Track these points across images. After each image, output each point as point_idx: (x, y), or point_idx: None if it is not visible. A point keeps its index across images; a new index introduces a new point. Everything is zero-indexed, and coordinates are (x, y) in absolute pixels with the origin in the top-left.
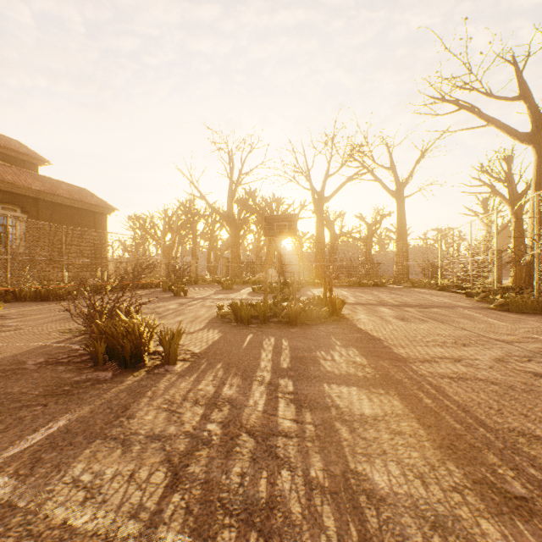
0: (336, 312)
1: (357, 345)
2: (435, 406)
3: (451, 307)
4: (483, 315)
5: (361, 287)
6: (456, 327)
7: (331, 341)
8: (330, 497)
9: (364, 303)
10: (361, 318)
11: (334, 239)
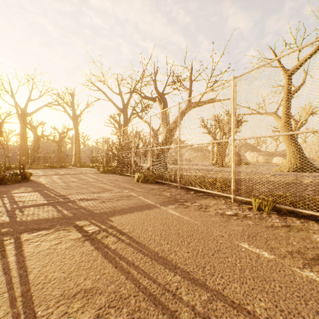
0: (27, 178)
1: (32, 186)
2: (48, 192)
3: (86, 173)
4: (93, 175)
5: (52, 168)
6: (78, 178)
7: (20, 187)
8: (10, 203)
9: (47, 175)
10: (41, 179)
11: (37, 138)
